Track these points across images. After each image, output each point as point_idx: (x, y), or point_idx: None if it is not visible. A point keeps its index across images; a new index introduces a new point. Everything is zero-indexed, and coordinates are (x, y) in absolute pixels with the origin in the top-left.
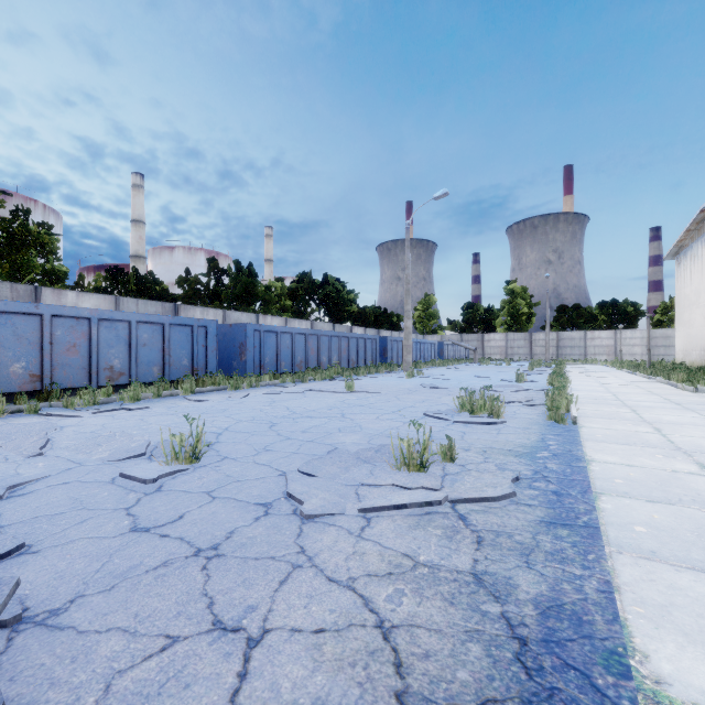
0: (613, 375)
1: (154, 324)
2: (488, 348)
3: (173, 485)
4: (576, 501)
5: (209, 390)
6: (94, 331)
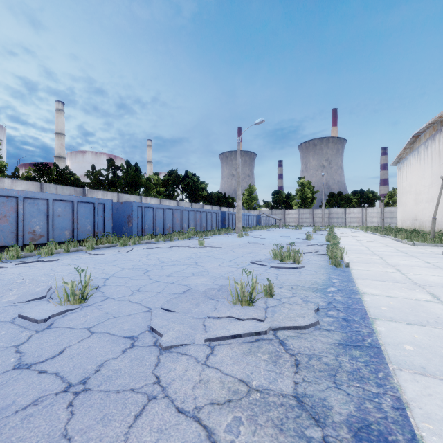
0: (363, 235)
1: (66, 201)
2: (288, 219)
3: (61, 322)
4: (360, 326)
5: (105, 247)
6: (20, 205)
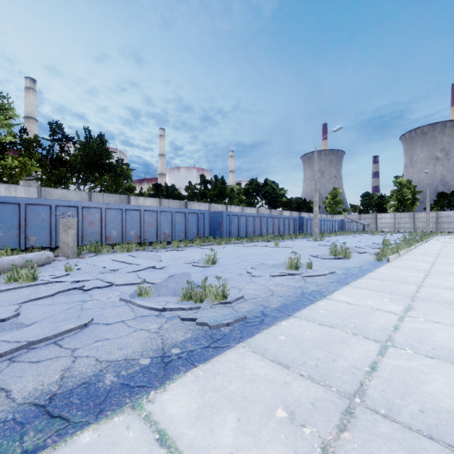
0: None
1: (182, 213)
2: (380, 224)
3: (209, 269)
4: (350, 279)
5: (207, 244)
6: (158, 216)
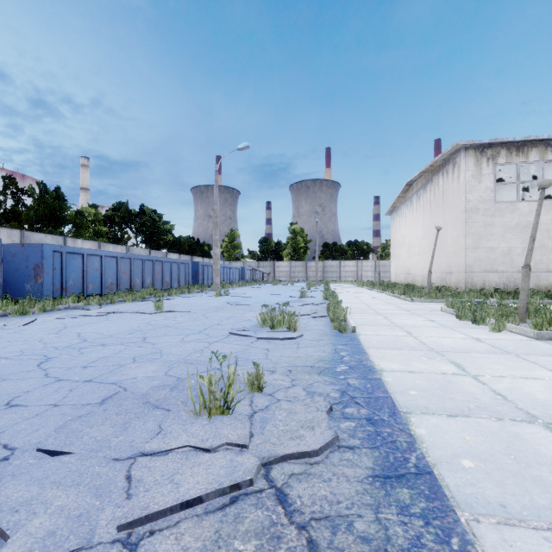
0: (360, 290)
1: None
2: (278, 272)
3: None
4: (393, 430)
5: None
6: None
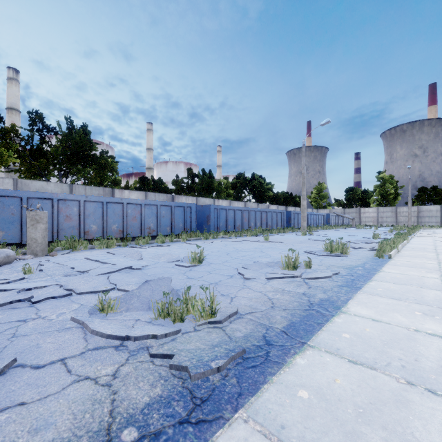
0: None
1: (167, 206)
2: (363, 218)
3: (195, 269)
4: (359, 282)
5: (194, 239)
6: (143, 210)
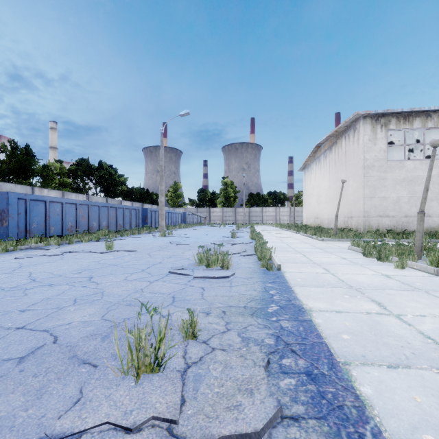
0: (279, 231)
1: None
2: (213, 217)
3: None
4: (337, 390)
5: None
6: None
